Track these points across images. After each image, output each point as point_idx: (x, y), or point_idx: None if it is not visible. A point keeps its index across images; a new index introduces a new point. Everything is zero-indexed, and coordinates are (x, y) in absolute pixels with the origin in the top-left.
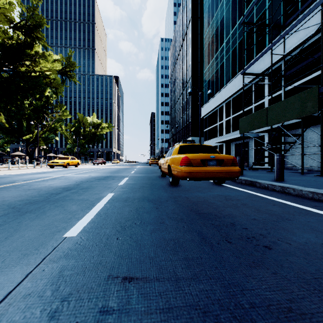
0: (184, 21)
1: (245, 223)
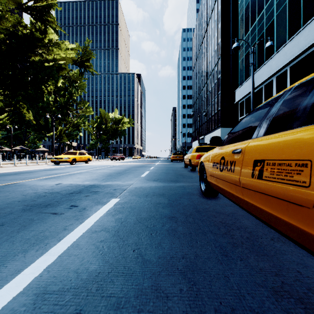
0: None
1: None
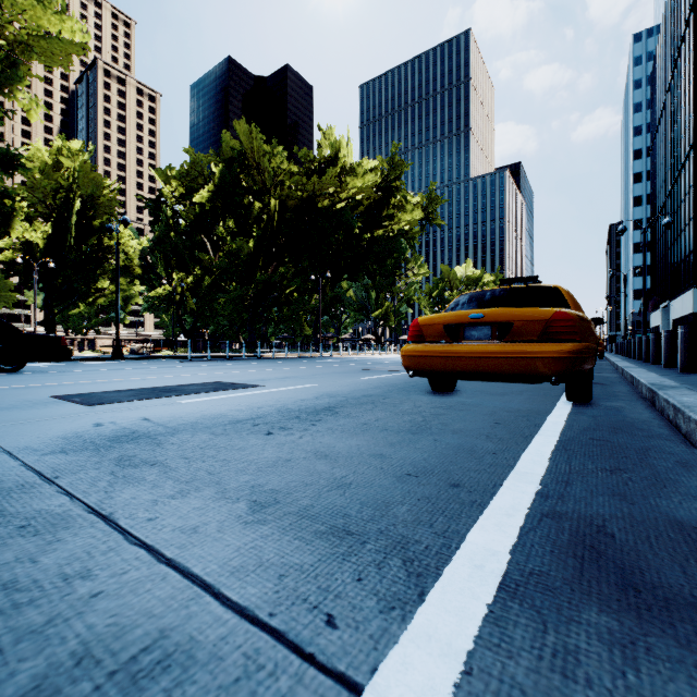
0: (679, 8)
1: None
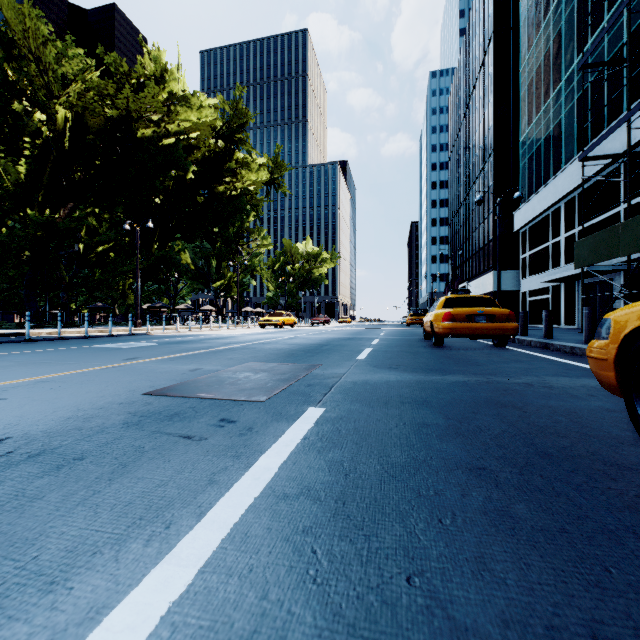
0: (478, 40)
1: (480, 361)
